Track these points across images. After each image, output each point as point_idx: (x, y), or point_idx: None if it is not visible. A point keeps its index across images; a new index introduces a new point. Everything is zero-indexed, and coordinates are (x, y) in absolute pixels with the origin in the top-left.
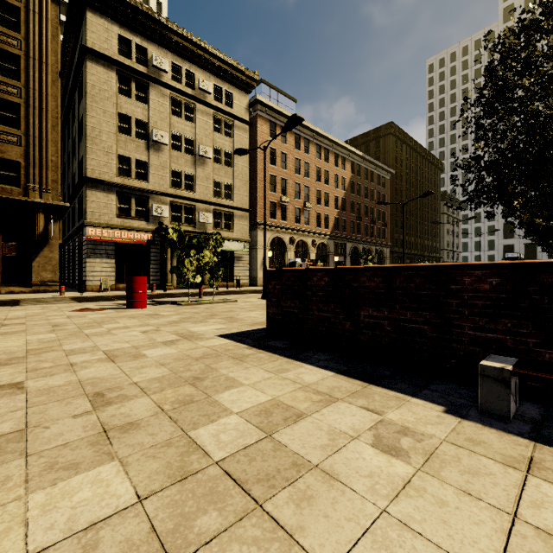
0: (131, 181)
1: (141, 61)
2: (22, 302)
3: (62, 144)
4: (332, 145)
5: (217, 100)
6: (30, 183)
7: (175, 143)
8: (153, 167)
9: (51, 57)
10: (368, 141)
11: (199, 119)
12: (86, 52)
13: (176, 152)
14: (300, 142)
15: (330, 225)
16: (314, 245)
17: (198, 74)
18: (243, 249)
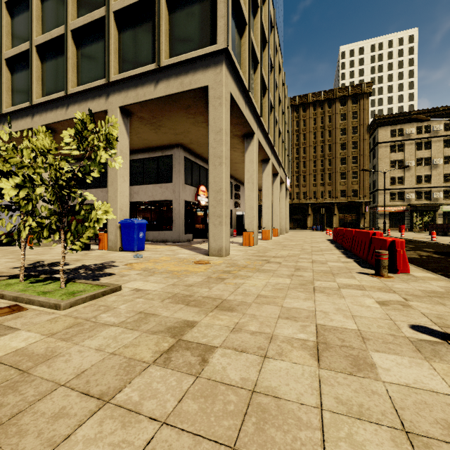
0: (396, 186)
1: (400, 134)
2: None
3: None
4: None
5: (446, 130)
6: (360, 195)
7: (418, 163)
8: (406, 177)
9: (366, 151)
10: None
11: (433, 146)
12: (378, 144)
13: (419, 167)
14: None
15: None
16: None
17: (432, 124)
18: None
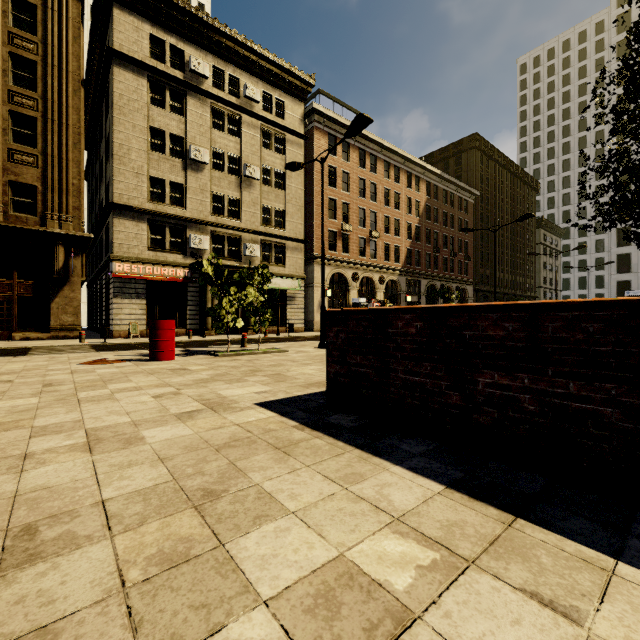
0: (165, 207)
1: (176, 66)
2: (31, 351)
3: (90, 168)
4: (403, 162)
5: (266, 110)
6: (48, 211)
7: (217, 162)
8: (190, 190)
9: (72, 62)
10: (447, 157)
11: (244, 133)
12: (113, 55)
13: (218, 172)
14: (365, 158)
15: (401, 258)
16: (382, 283)
17: (243, 80)
18: (297, 287)
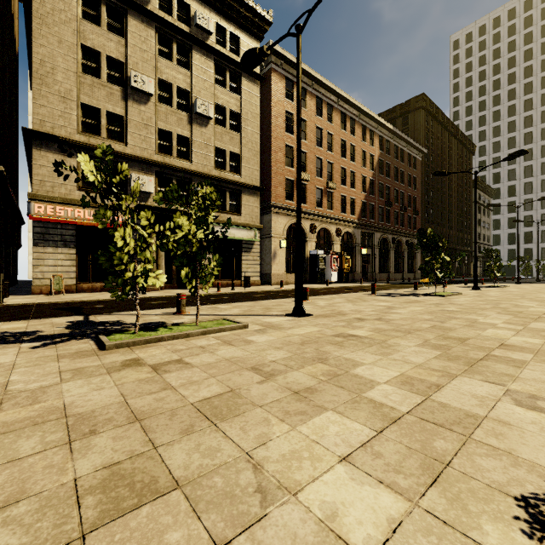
0: (100, 140)
1: None
2: None
3: None
4: (359, 115)
5: (219, 45)
6: None
7: (164, 96)
8: (132, 124)
9: None
10: (394, 118)
11: (195, 66)
12: None
13: (165, 107)
14: (322, 107)
15: (356, 210)
16: (339, 235)
17: (194, 7)
18: (253, 237)
